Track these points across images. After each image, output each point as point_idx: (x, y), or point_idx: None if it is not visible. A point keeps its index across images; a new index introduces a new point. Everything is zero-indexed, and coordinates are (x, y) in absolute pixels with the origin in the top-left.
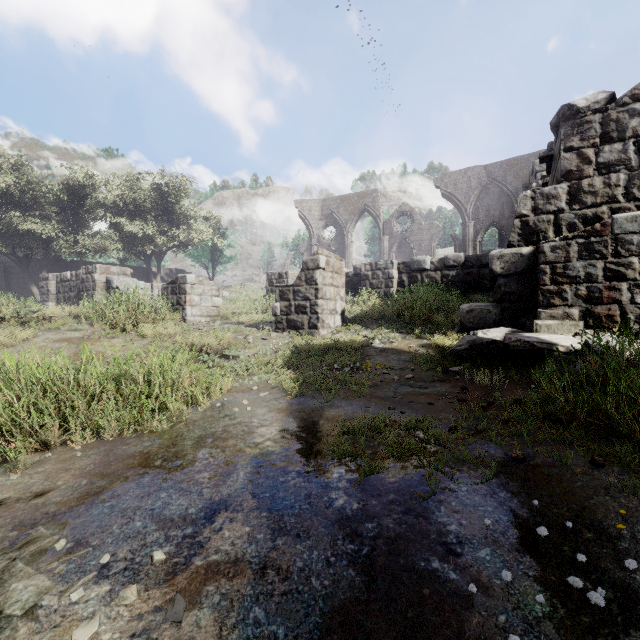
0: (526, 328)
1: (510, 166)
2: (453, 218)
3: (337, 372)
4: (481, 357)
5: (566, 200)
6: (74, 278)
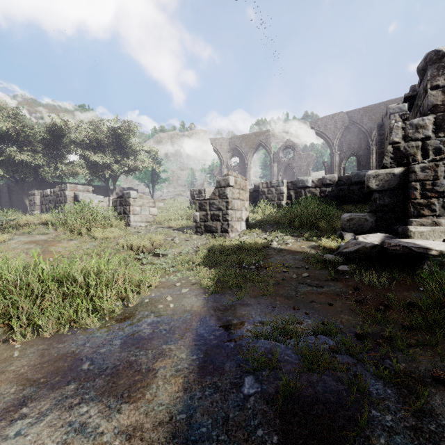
0: (400, 234)
1: (366, 112)
2: (323, 150)
3: (245, 270)
4: (364, 258)
5: (432, 129)
6: (52, 194)
